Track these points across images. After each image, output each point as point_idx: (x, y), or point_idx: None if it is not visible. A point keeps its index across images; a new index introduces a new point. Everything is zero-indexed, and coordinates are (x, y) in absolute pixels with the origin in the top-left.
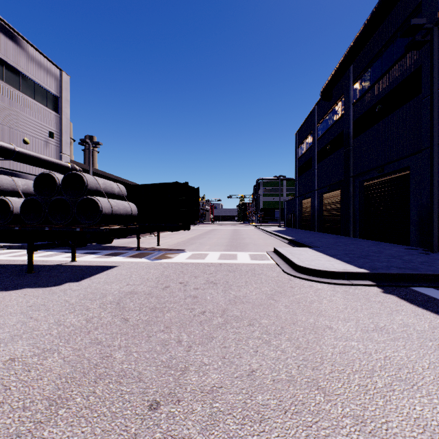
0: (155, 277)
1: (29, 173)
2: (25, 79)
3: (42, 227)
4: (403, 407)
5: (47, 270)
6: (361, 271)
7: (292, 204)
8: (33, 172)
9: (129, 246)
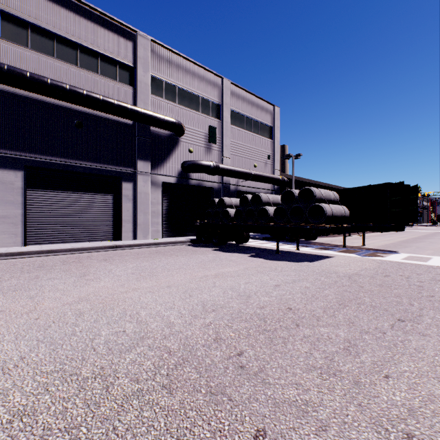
0: (372, 268)
1: (257, 188)
2: (254, 122)
3: (285, 225)
4: None
5: (285, 253)
6: None
7: None
8: (259, 186)
9: (333, 244)
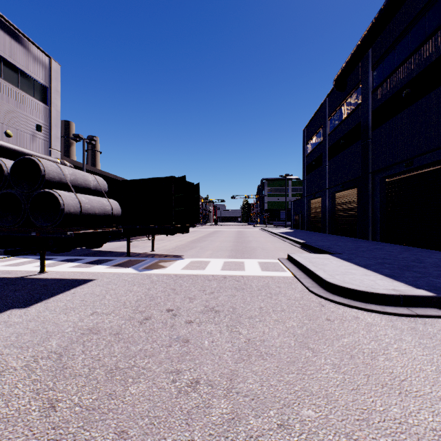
0: (135, 299)
1: None
2: (8, 65)
3: None
4: None
5: (0, 286)
6: (424, 294)
7: (300, 204)
8: None
9: (120, 251)
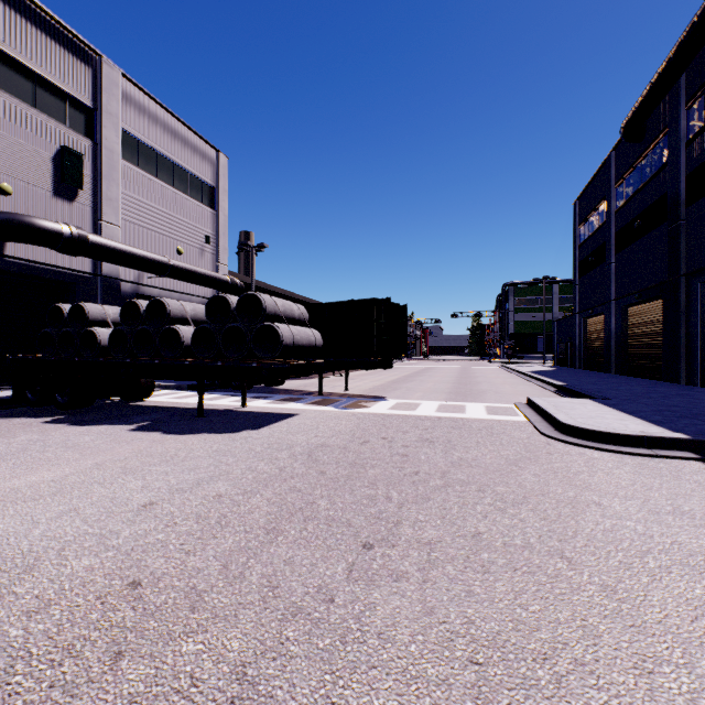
0: (349, 430)
1: (183, 293)
2: (179, 170)
3: (214, 361)
4: (676, 587)
5: (218, 415)
6: (675, 436)
7: (568, 325)
8: (188, 291)
9: (307, 390)
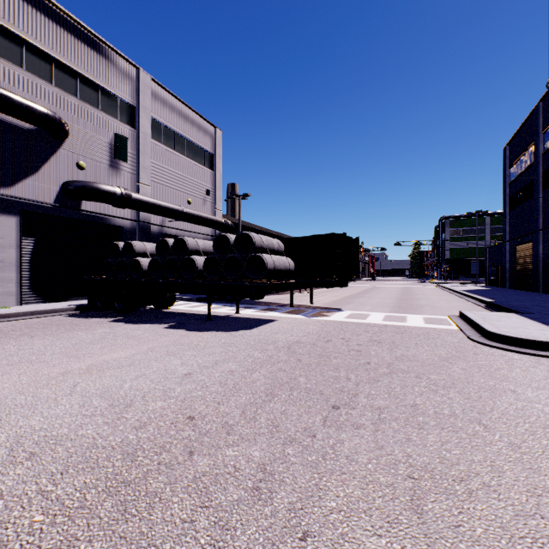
0: (315, 332)
1: (192, 231)
2: (189, 143)
3: (218, 281)
4: None
5: (220, 319)
6: None
7: (498, 251)
8: (195, 230)
9: (281, 303)
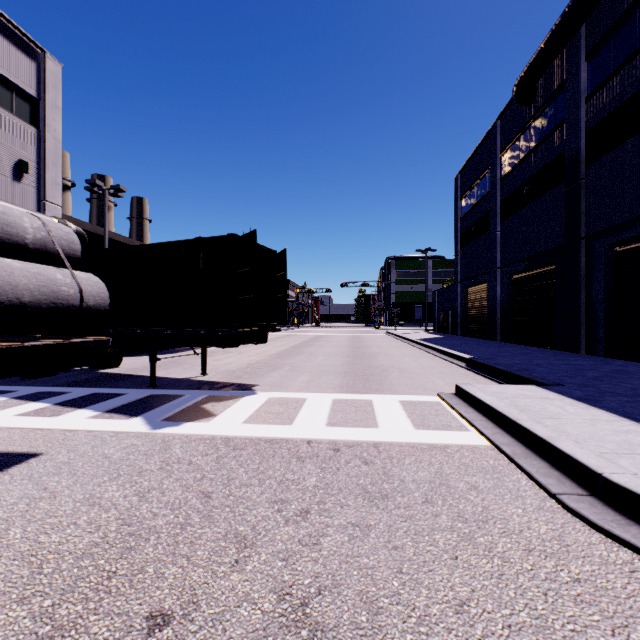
0: (82, 546)
1: None
2: None
3: None
4: None
5: None
6: None
7: (449, 294)
8: None
9: (144, 375)
